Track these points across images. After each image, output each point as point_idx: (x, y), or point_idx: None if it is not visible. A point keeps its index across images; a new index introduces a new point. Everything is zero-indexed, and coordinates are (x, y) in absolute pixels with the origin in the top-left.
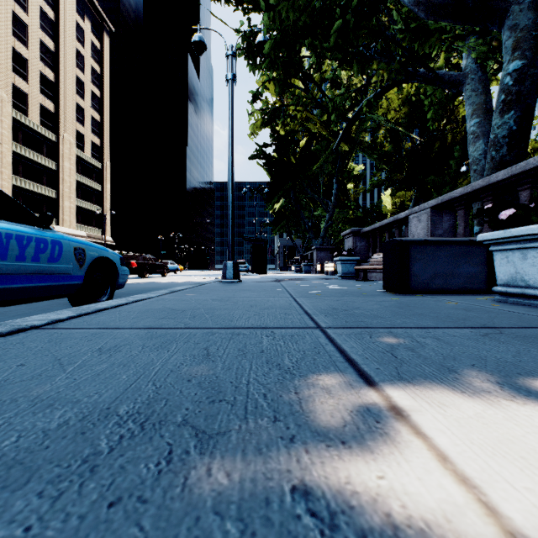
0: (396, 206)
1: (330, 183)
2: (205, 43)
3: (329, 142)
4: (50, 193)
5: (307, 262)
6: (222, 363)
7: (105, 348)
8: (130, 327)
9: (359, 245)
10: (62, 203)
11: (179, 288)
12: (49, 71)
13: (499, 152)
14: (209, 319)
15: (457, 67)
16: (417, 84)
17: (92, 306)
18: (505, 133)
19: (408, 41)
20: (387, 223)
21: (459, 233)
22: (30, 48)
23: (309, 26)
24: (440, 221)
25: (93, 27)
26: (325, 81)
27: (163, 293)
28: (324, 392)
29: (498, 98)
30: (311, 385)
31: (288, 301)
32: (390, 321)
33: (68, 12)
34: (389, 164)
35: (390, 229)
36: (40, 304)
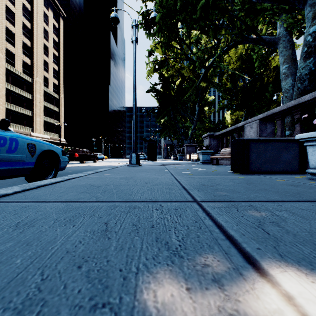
0: (233, 120)
1: (194, 107)
2: (118, 18)
3: (194, 82)
4: (28, 113)
5: (180, 154)
6: (116, 241)
7: (23, 222)
8: (55, 200)
9: (213, 143)
10: (35, 119)
11: (101, 170)
12: (27, 40)
13: (303, 84)
14: (115, 194)
15: (272, 35)
16: (246, 47)
17: (36, 183)
18: (307, 72)
19: (244, 17)
20: (230, 129)
21: (277, 135)
22: (16, 26)
23: (183, 5)
24: (264, 128)
25: (54, 14)
26: (192, 44)
27: (89, 173)
28: (216, 287)
29: (302, 50)
30: (201, 274)
31: (171, 179)
32: (246, 195)
33: (39, 5)
34: (229, 95)
35: (232, 133)
36: (10, 180)
